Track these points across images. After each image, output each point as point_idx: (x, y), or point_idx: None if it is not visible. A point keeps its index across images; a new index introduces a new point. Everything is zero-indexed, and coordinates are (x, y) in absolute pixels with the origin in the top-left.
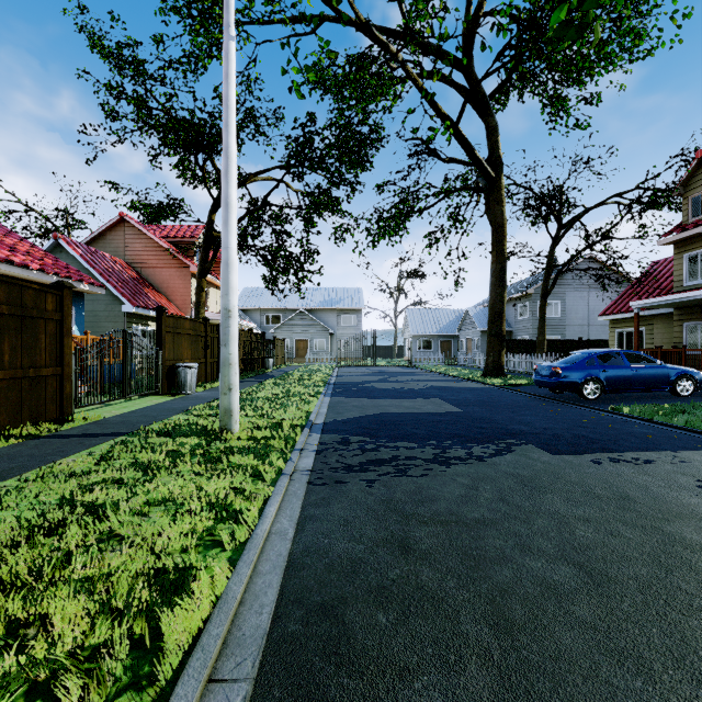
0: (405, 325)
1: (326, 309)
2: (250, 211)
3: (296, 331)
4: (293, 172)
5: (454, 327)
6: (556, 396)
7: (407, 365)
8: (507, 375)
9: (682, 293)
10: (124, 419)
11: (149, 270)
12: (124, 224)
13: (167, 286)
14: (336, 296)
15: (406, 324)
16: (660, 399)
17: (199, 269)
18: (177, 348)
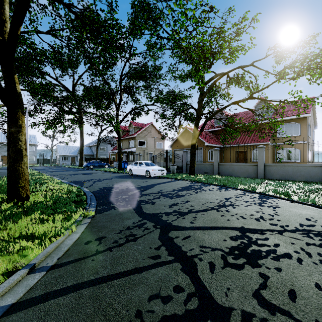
0: (56, 151)
1: None
2: (5, 121)
3: (2, 152)
4: None
5: (76, 152)
6: (87, 169)
7: (57, 165)
8: None
9: (113, 150)
10: (1, 172)
11: None
12: None
13: None
14: None
15: (57, 150)
16: (101, 168)
17: None
18: None
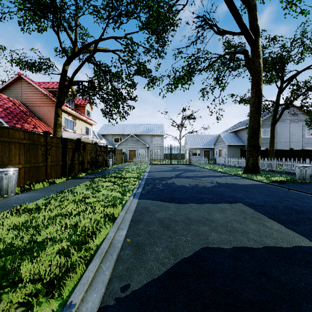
0: (185, 143)
1: (145, 134)
2: (86, 58)
3: (129, 146)
4: (114, 24)
5: (211, 143)
6: None
7: (188, 164)
8: (260, 172)
9: None
10: None
11: (36, 107)
12: (21, 80)
13: (47, 117)
14: (150, 128)
15: (186, 142)
16: None
17: (56, 101)
18: (1, 154)
